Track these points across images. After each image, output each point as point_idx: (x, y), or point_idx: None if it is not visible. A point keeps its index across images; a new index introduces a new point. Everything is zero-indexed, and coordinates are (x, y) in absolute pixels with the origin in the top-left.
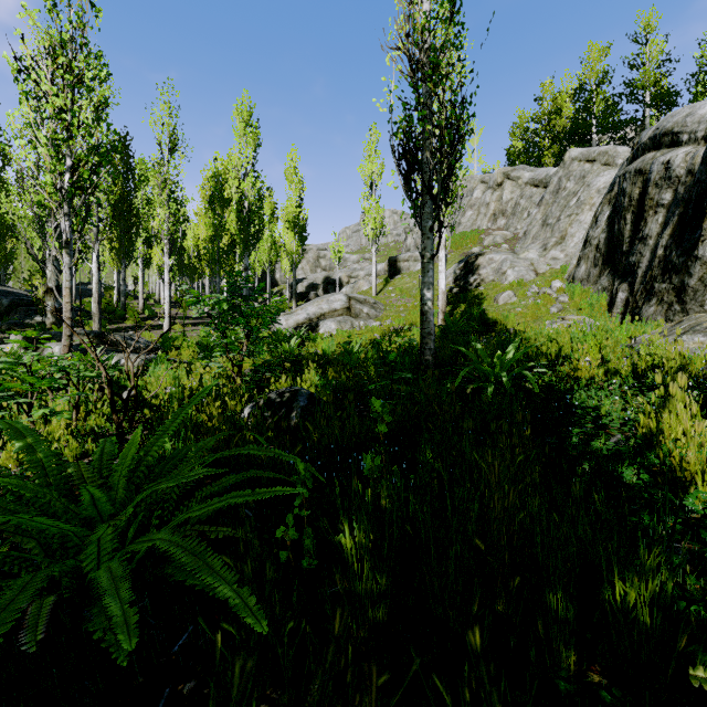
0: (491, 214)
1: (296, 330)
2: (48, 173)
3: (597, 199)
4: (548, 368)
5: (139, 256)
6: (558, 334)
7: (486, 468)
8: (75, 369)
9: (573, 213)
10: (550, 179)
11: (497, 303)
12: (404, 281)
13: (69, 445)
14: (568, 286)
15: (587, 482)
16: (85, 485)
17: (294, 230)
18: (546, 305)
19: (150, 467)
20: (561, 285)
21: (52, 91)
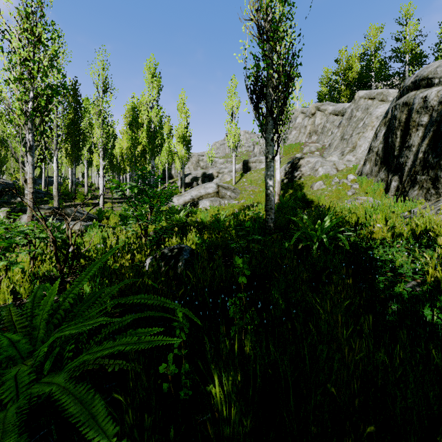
0: (307, 133)
1: (184, 206)
2: (17, 101)
3: (376, 122)
4: (351, 231)
5: (85, 159)
6: (355, 208)
7: (321, 310)
8: (31, 233)
9: (361, 132)
10: (345, 110)
11: (313, 189)
12: (253, 175)
13: (23, 286)
14: (358, 178)
15: (435, 344)
16: (1, 333)
17: (183, 143)
18: (344, 190)
19: (74, 305)
20: (354, 177)
21: (19, 45)
